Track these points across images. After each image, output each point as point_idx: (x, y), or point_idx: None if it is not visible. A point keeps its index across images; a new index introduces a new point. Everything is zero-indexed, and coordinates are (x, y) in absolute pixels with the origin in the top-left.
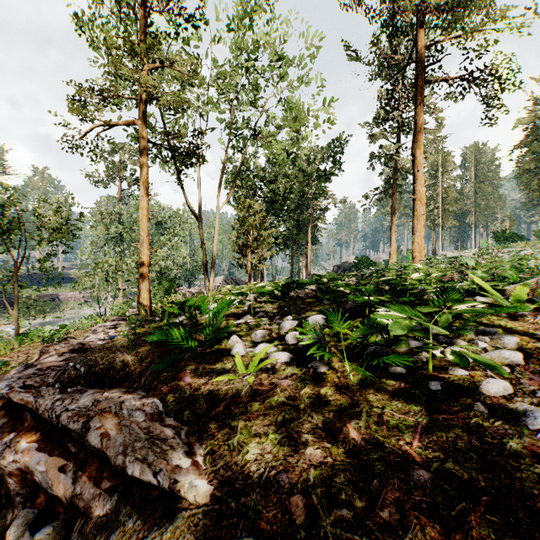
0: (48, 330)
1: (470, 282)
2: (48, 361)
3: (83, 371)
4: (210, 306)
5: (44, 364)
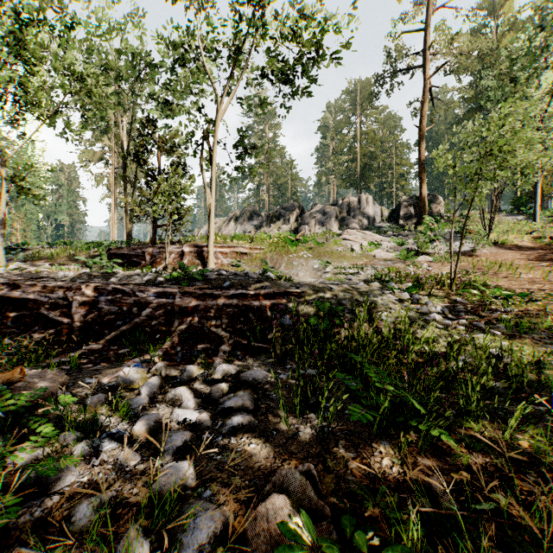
0: None
1: None
2: None
3: None
4: None
5: None
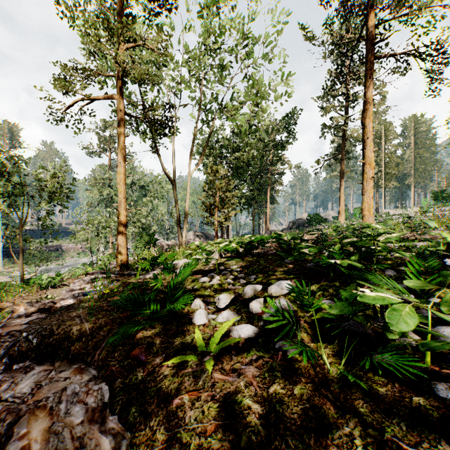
0: (45, 278)
1: (434, 243)
2: (13, 324)
3: (35, 343)
4: (179, 262)
5: (5, 329)
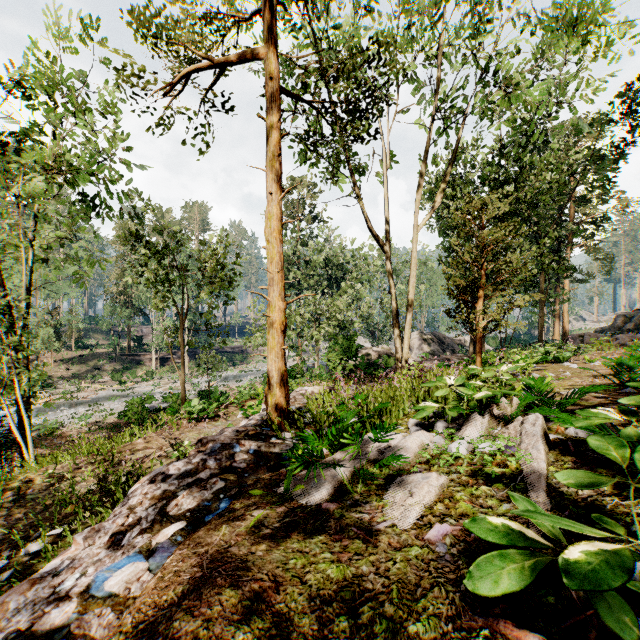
0: (195, 405)
1: None
2: None
3: None
4: (407, 444)
5: None
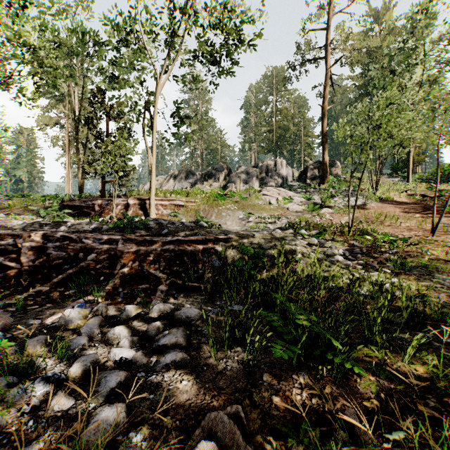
0: None
1: None
2: None
3: None
4: None
5: None
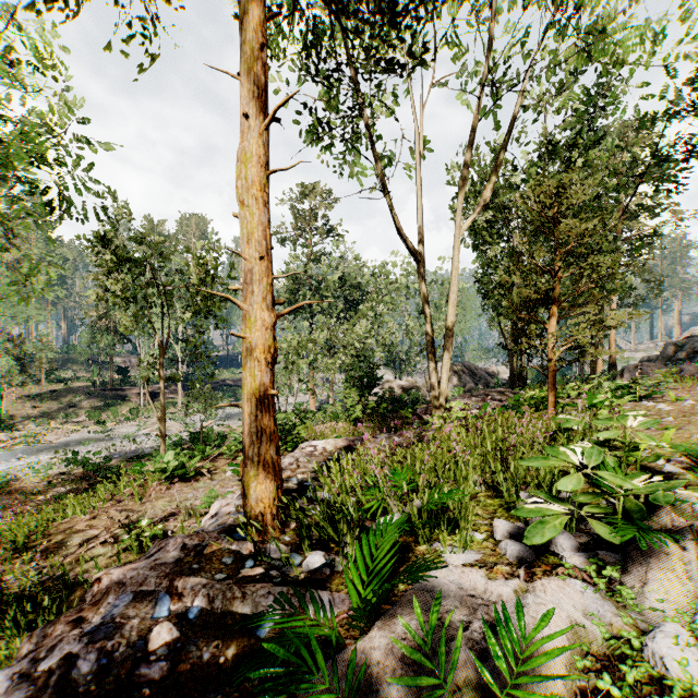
0: (169, 460)
1: None
2: None
3: None
4: (541, 632)
5: None
